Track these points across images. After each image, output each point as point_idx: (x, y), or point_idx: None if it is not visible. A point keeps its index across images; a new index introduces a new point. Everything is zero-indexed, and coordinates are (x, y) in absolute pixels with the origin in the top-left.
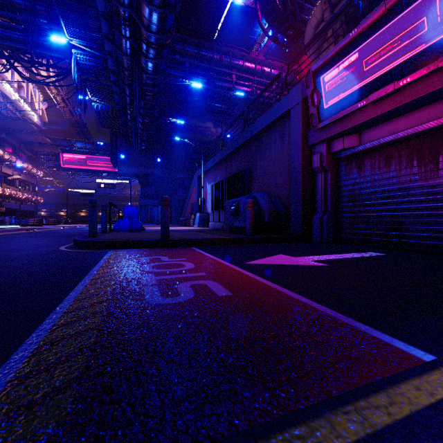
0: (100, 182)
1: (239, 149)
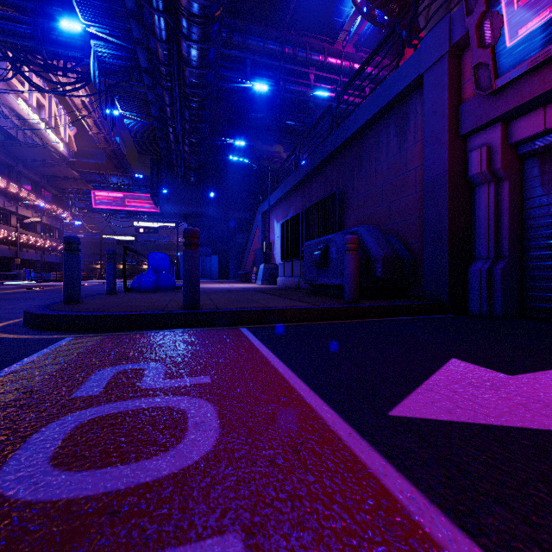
0: (139, 225)
1: (323, 164)
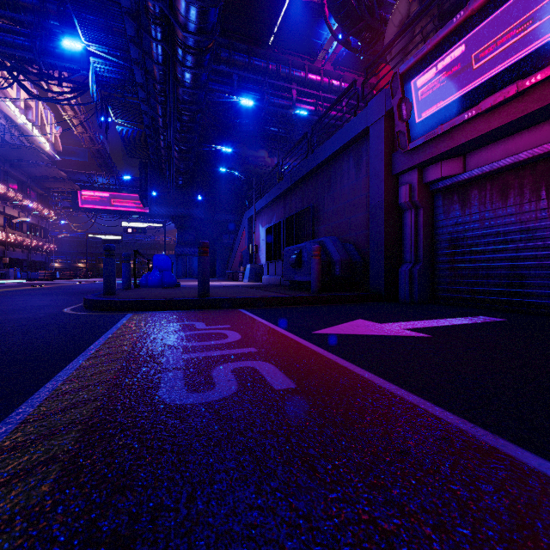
0: (127, 226)
1: (301, 181)
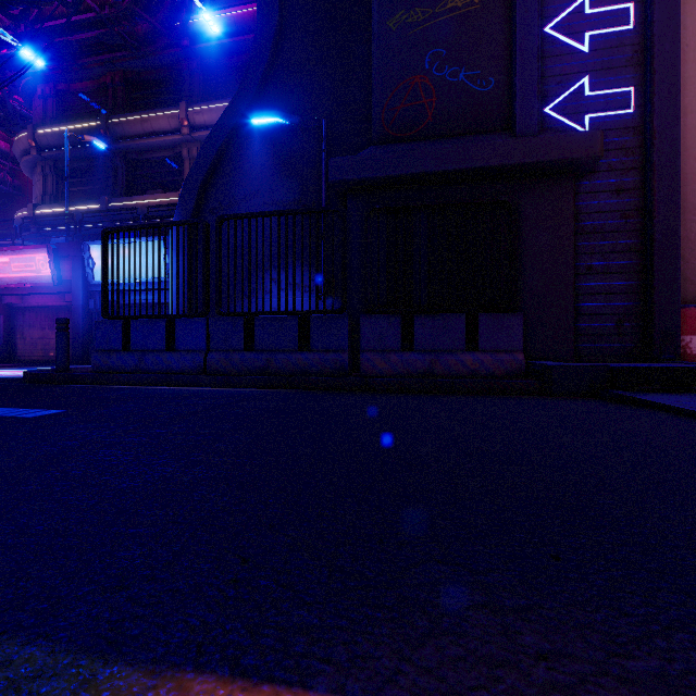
0: None
1: None
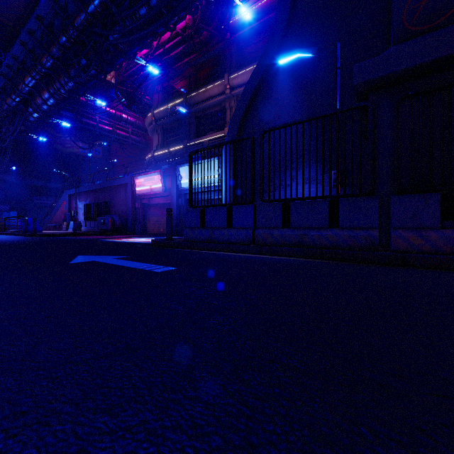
0: None
1: (104, 188)
